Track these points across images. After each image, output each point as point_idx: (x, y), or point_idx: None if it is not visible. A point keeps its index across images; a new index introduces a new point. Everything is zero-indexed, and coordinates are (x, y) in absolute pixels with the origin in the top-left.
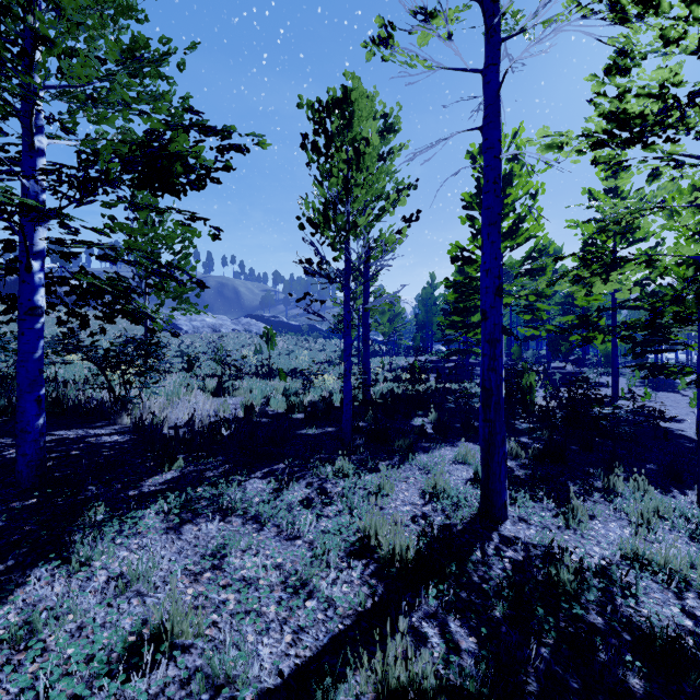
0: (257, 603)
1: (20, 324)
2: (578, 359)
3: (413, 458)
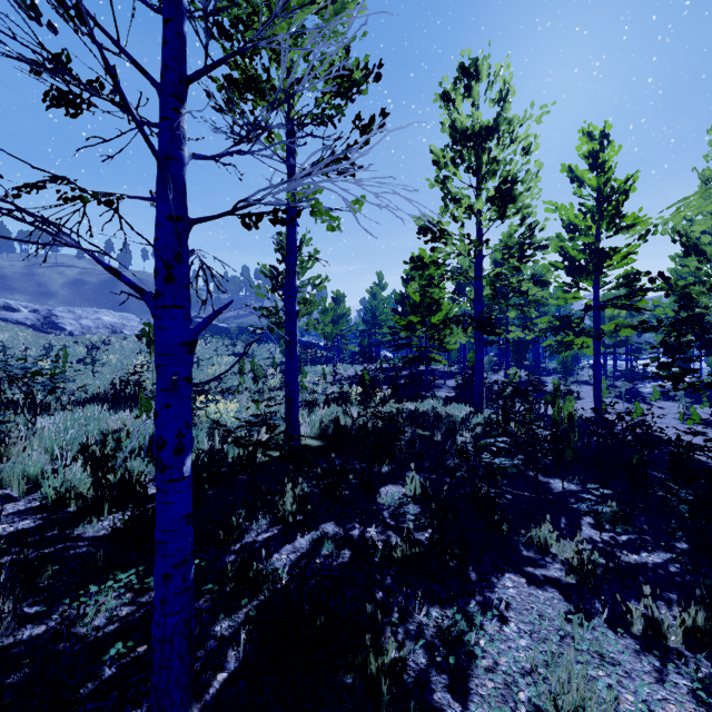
0: None
1: None
2: (528, 366)
3: None
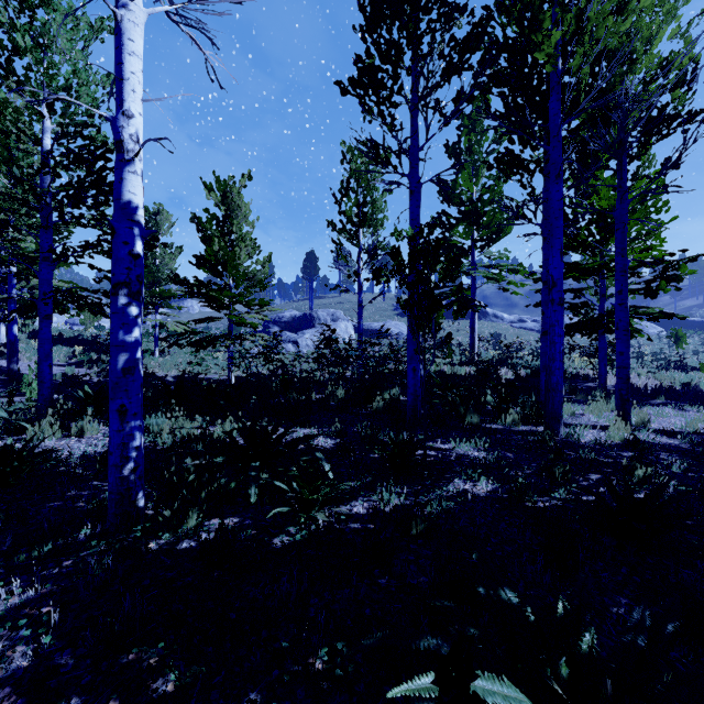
0: None
1: (600, 338)
2: None
3: None
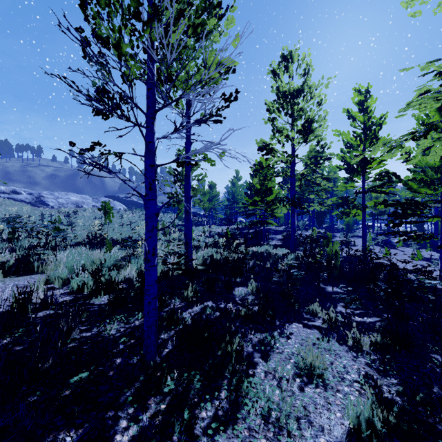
0: None
1: None
2: (327, 226)
3: (250, 392)
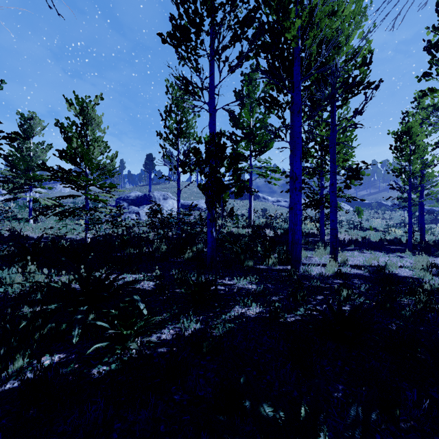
0: (388, 261)
1: (321, 211)
2: None
3: None
